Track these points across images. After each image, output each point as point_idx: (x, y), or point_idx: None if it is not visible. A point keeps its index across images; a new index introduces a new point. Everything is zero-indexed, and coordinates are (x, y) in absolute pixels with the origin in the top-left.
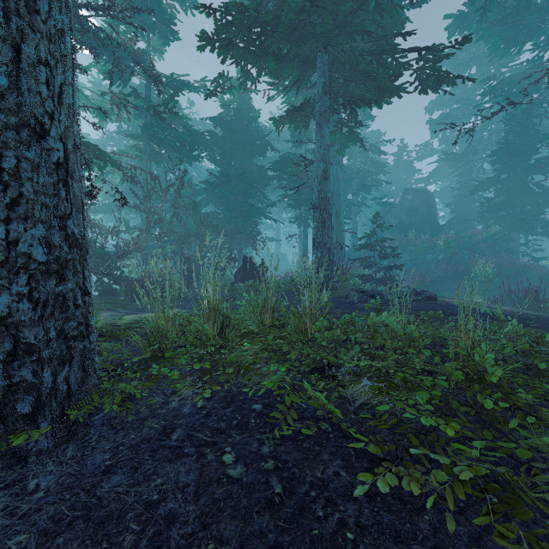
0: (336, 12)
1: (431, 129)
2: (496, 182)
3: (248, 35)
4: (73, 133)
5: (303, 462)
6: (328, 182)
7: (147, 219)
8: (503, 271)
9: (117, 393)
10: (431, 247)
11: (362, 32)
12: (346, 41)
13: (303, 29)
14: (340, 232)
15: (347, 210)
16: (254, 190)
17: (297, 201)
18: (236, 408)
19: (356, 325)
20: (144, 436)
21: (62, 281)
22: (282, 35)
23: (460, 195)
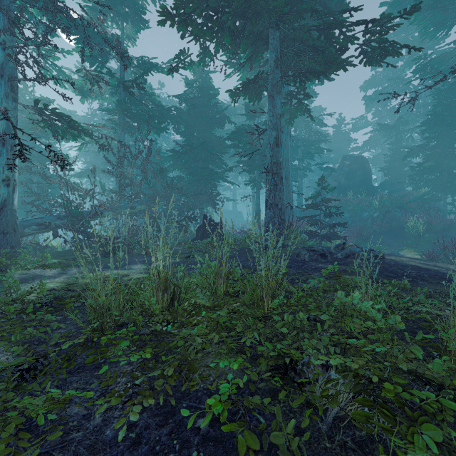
0: None
1: (366, 104)
2: (425, 149)
3: (205, 11)
4: None
5: None
6: (279, 148)
7: (119, 182)
8: (432, 227)
9: (10, 419)
10: (368, 206)
11: (311, 10)
12: (296, 20)
13: (257, 4)
14: (289, 194)
15: (294, 174)
16: (214, 157)
17: (250, 166)
18: (175, 426)
19: (315, 296)
20: None
21: None
22: (237, 10)
23: (391, 160)
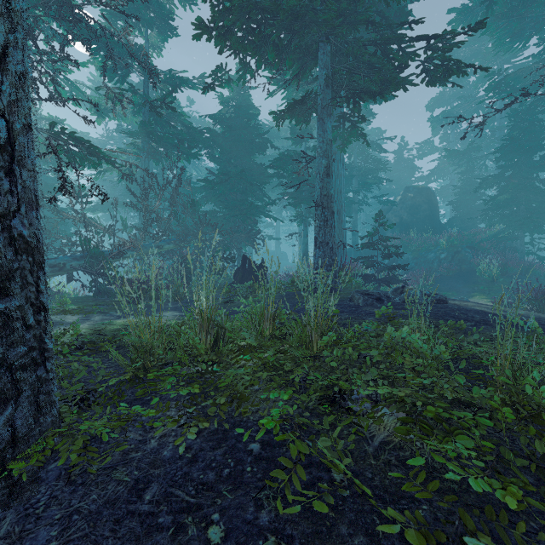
0: (339, 0)
1: (433, 126)
2: (500, 179)
3: (247, 23)
4: (22, 109)
5: (314, 539)
6: (330, 178)
7: (144, 217)
8: (507, 270)
9: (78, 435)
10: (434, 246)
11: (366, 21)
12: (350, 32)
13: (304, 17)
14: (342, 231)
15: (348, 208)
16: (253, 188)
17: (297, 199)
18: (228, 449)
19: (367, 337)
20: (109, 495)
21: (3, 297)
22: (283, 23)
23: (462, 192)
